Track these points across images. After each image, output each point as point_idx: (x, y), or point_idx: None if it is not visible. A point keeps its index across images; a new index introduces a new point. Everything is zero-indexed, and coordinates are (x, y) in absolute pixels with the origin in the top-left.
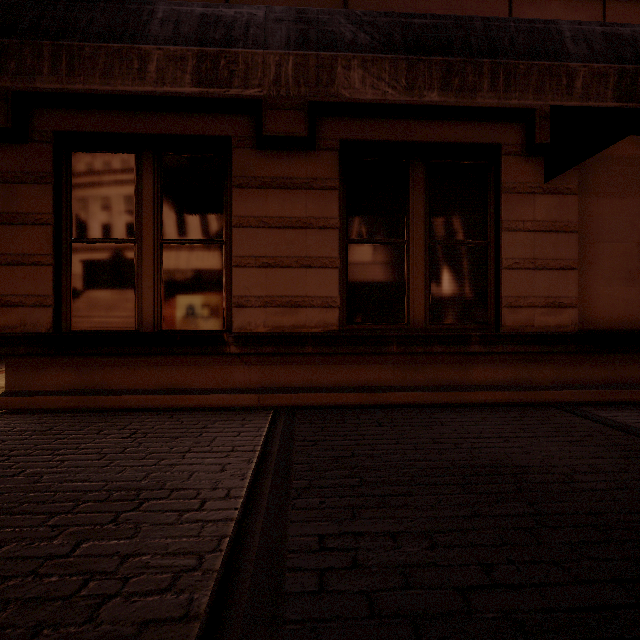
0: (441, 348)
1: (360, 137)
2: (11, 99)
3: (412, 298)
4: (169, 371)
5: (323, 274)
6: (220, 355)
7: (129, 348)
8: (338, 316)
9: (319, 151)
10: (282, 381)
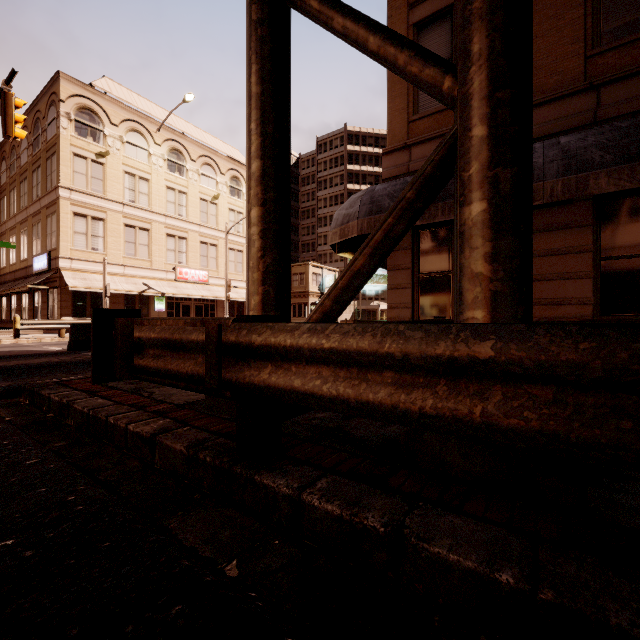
0: None
1: None
2: None
3: None
4: None
5: (579, 283)
6: None
7: None
8: (592, 310)
9: (575, 203)
10: None
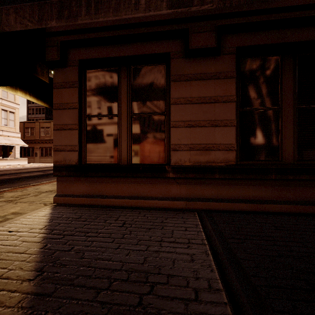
0: (307, 176)
1: (249, 44)
2: (59, 45)
3: (284, 144)
4: (135, 186)
5: (225, 130)
6: (163, 178)
7: (115, 173)
8: (235, 156)
9: (223, 55)
10: (199, 194)
